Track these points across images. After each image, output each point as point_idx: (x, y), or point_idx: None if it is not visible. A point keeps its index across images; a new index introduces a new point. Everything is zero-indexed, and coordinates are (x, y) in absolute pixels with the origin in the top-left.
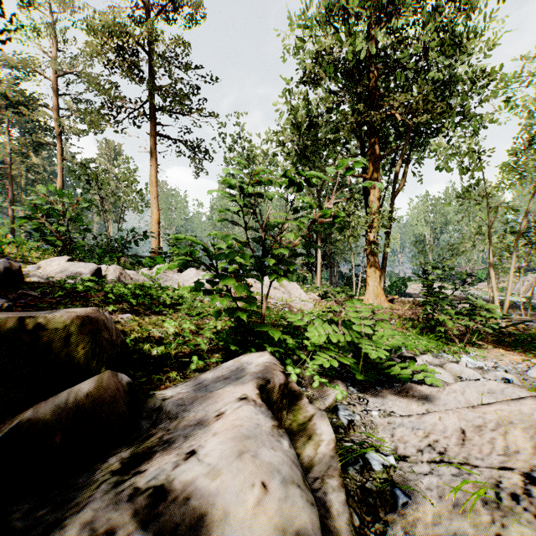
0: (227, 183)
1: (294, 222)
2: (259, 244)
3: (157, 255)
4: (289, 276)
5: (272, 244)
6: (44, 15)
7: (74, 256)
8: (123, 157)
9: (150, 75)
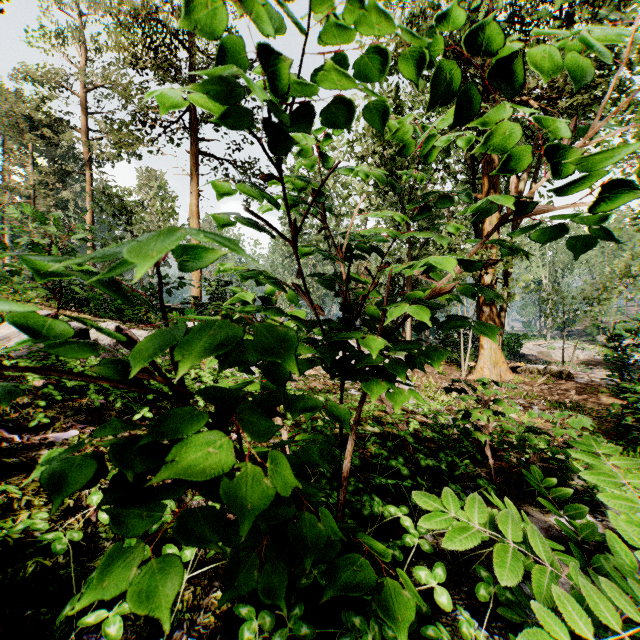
0: (203, 33)
1: (424, 233)
2: (333, 290)
3: (199, 306)
4: None
5: (367, 292)
6: (71, 17)
7: (84, 309)
8: (159, 184)
9: (189, 76)
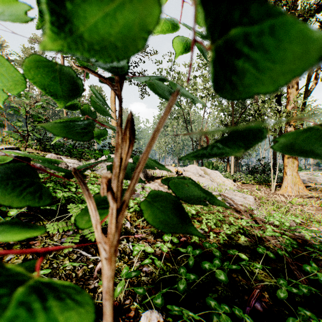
0: None
1: None
2: None
3: None
4: (206, 166)
5: None
6: None
7: (51, 150)
8: (96, 88)
9: None
